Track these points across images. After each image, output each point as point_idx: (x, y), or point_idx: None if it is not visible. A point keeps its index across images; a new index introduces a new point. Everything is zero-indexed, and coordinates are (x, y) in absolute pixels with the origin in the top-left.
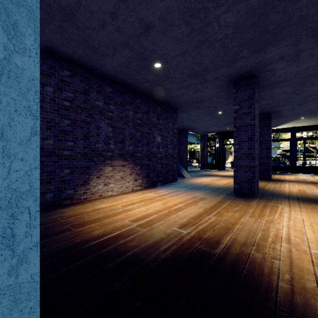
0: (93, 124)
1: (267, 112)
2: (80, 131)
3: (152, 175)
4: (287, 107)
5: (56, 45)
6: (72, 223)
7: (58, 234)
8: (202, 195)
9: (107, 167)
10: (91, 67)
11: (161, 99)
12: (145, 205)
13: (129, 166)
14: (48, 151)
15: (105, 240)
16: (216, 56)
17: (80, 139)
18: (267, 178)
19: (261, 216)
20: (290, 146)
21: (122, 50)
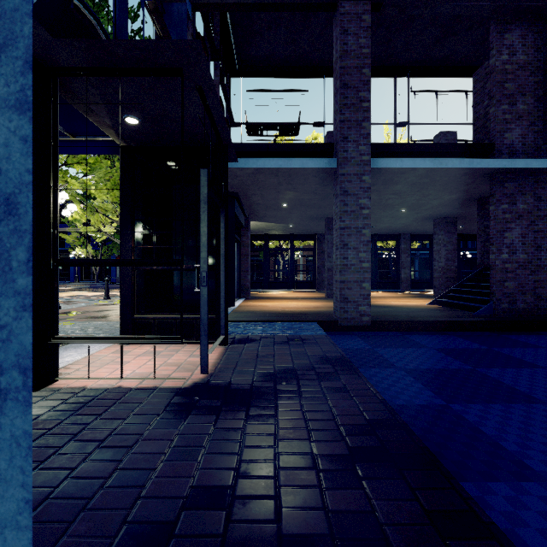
0: None
1: None
2: None
3: None
4: None
5: None
6: None
7: None
8: None
9: None
10: None
11: None
12: None
13: None
14: None
15: None
16: None
17: None
18: None
19: None
20: None
21: None
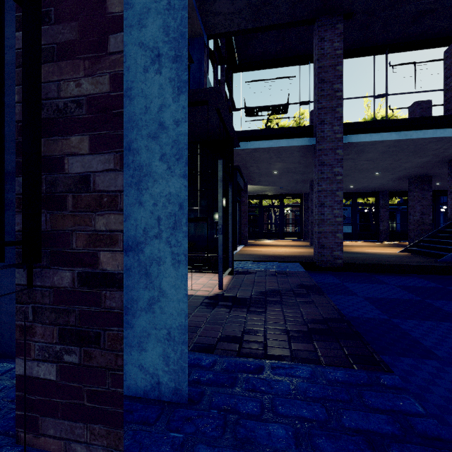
0: None
1: None
2: None
3: None
4: None
5: None
6: None
7: None
8: None
9: None
10: None
11: None
12: None
13: None
14: None
15: None
16: None
17: None
18: None
19: None
20: None
21: None
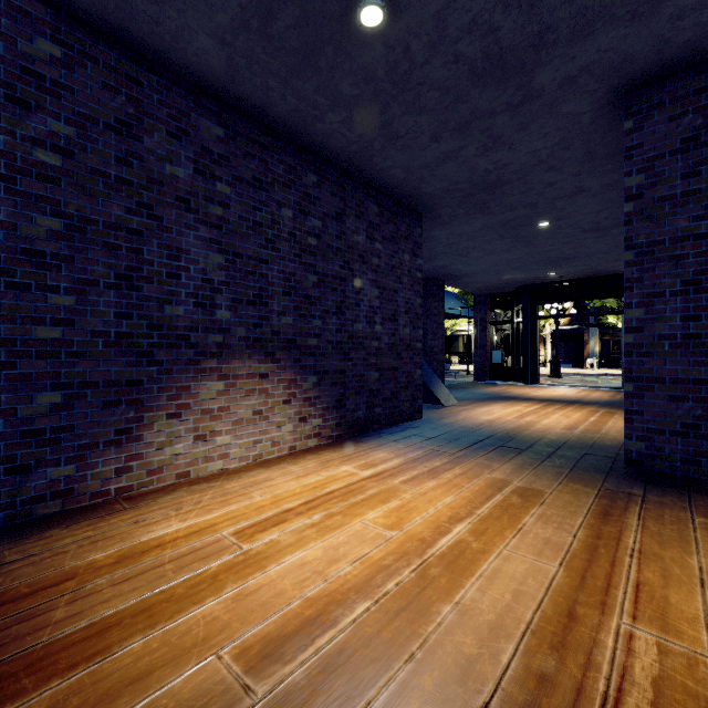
0: (154, 238)
1: None
2: (103, 259)
3: (354, 401)
4: None
5: None
6: None
7: None
8: (521, 476)
9: (207, 382)
10: (144, 42)
11: (380, 180)
12: (326, 531)
13: (281, 377)
14: None
15: None
16: None
17: (103, 288)
18: None
19: None
20: None
21: None
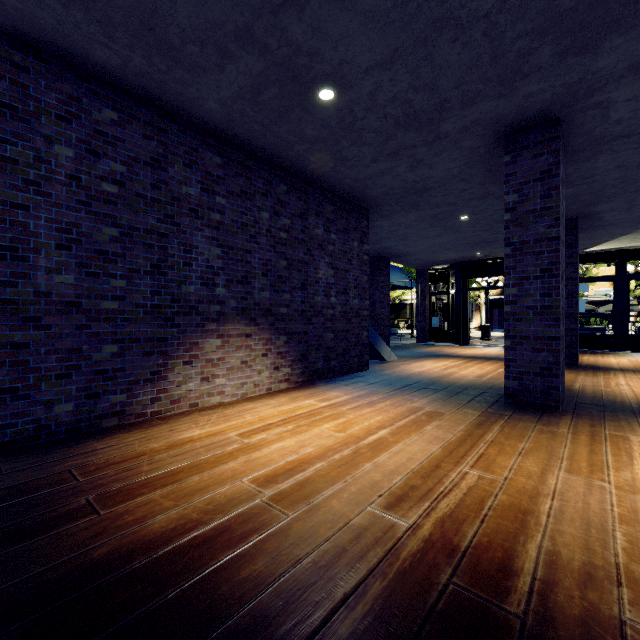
0: (175, 239)
1: (569, 216)
2: (143, 254)
3: (314, 356)
4: (620, 202)
5: (79, 43)
6: (103, 488)
7: (53, 527)
8: (432, 405)
9: (210, 339)
10: (170, 105)
11: (334, 186)
12: (297, 434)
13: (261, 337)
14: (62, 301)
15: (176, 551)
16: (472, 66)
17: (143, 274)
18: (569, 363)
19: (598, 469)
20: (615, 293)
21: (239, 53)
